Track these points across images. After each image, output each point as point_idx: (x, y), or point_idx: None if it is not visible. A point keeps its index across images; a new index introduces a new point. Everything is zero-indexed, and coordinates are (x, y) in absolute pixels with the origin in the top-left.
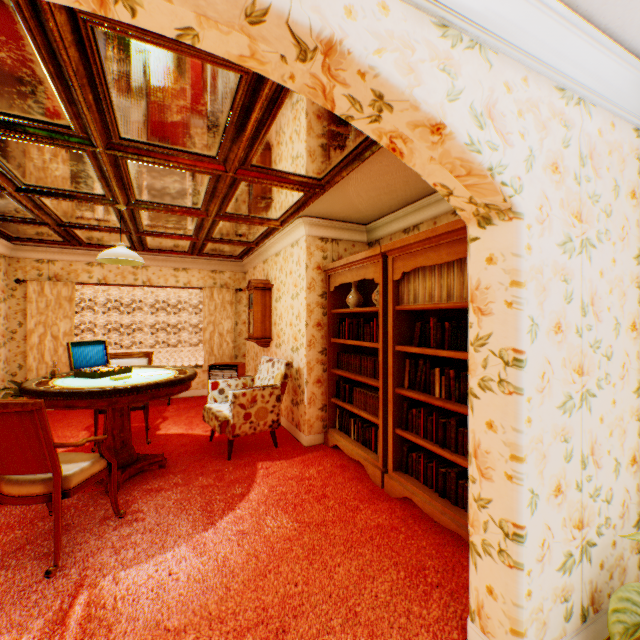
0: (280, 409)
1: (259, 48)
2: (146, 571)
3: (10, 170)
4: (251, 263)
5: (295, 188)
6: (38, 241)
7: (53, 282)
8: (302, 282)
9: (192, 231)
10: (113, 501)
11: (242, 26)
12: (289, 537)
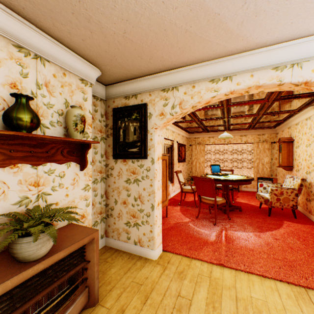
0: (296, 200)
1: (281, 88)
2: (240, 234)
3: (198, 117)
4: (280, 129)
5: (304, 98)
6: (195, 132)
7: (198, 145)
8: (312, 138)
9: (249, 121)
10: (227, 213)
11: (276, 87)
12: (298, 247)
